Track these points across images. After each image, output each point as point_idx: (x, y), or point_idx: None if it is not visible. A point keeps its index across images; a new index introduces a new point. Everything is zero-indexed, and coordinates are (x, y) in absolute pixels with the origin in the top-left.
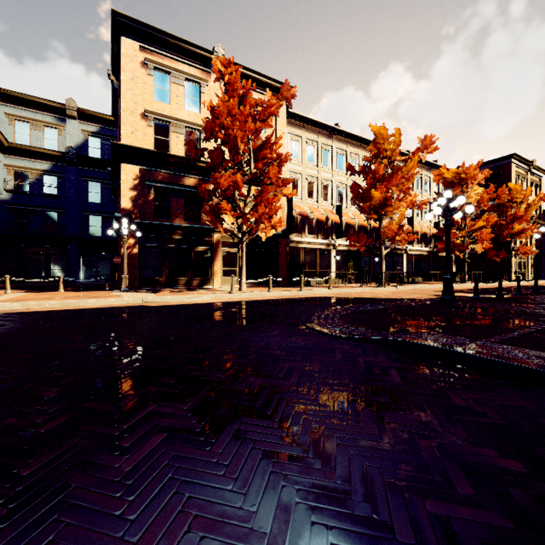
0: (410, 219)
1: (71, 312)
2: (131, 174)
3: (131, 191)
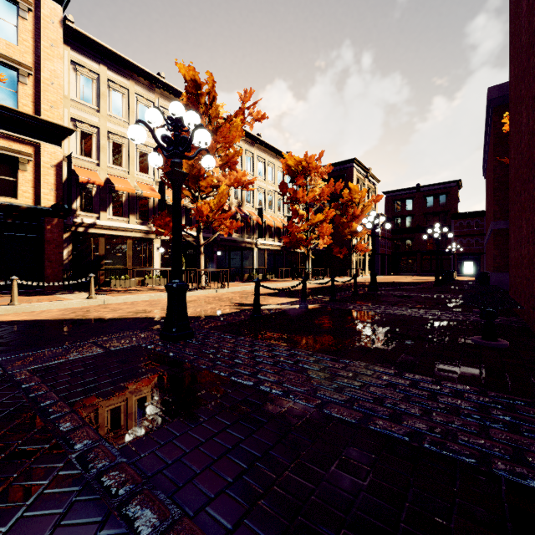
0: (261, 210)
1: None
2: None
3: None
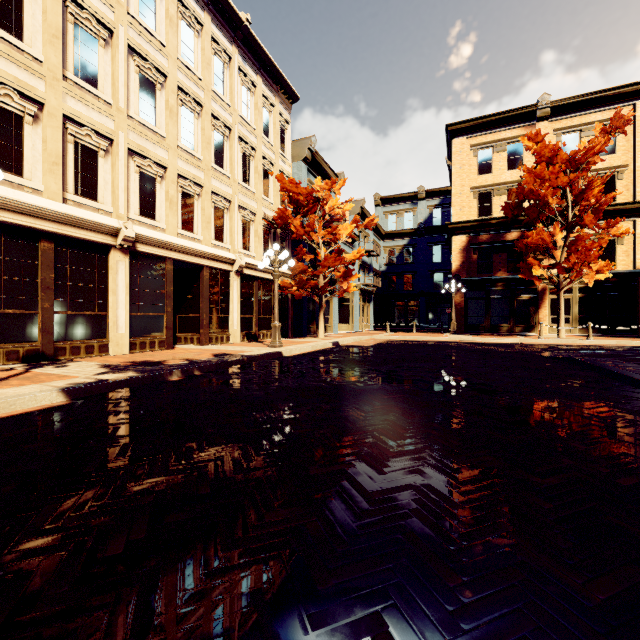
0: None
1: (418, 341)
2: (459, 243)
3: (459, 256)
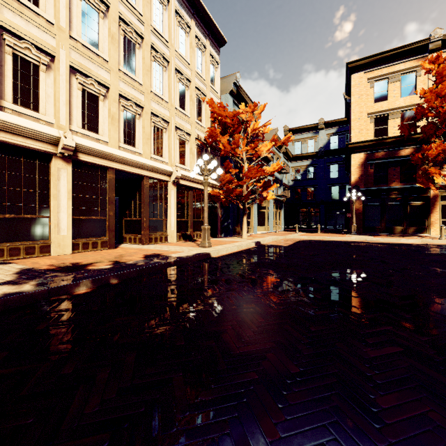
0: None
1: (327, 241)
2: (358, 160)
3: (358, 170)
